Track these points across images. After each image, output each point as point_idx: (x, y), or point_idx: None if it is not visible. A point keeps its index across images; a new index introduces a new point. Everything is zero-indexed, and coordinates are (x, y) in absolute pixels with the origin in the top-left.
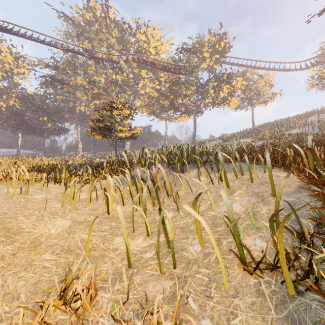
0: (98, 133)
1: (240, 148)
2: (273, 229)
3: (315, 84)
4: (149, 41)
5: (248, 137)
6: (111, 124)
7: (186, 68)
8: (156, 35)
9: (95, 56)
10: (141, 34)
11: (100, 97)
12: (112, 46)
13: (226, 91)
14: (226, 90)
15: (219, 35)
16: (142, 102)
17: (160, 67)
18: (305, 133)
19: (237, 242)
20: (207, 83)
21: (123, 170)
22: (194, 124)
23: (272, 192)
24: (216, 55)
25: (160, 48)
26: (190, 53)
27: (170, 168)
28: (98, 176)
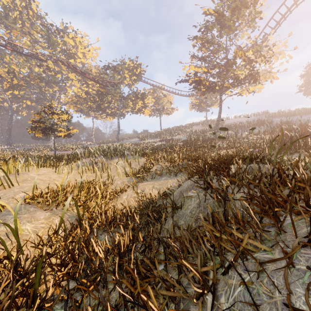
0: (38, 132)
1: (143, 147)
2: (131, 168)
3: (193, 107)
4: (77, 46)
5: (155, 138)
6: (53, 126)
7: (112, 83)
8: (84, 44)
9: (18, 49)
10: (70, 38)
11: (20, 87)
12: (36, 41)
13: (141, 105)
14: (140, 104)
15: (136, 63)
16: (70, 100)
17: (90, 78)
18: (179, 139)
19: (125, 171)
20: (127, 97)
21: (77, 160)
22: (118, 126)
23: (139, 164)
24: (134, 76)
25: (88, 55)
26: (115, 72)
27: (105, 158)
28: (68, 162)
